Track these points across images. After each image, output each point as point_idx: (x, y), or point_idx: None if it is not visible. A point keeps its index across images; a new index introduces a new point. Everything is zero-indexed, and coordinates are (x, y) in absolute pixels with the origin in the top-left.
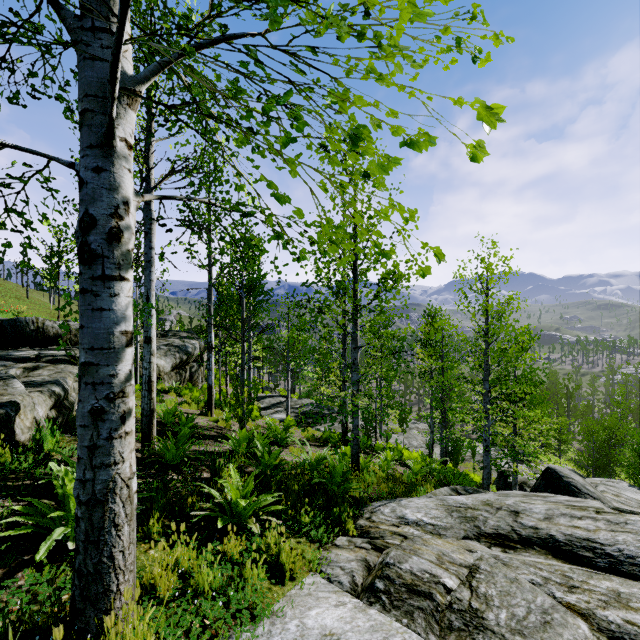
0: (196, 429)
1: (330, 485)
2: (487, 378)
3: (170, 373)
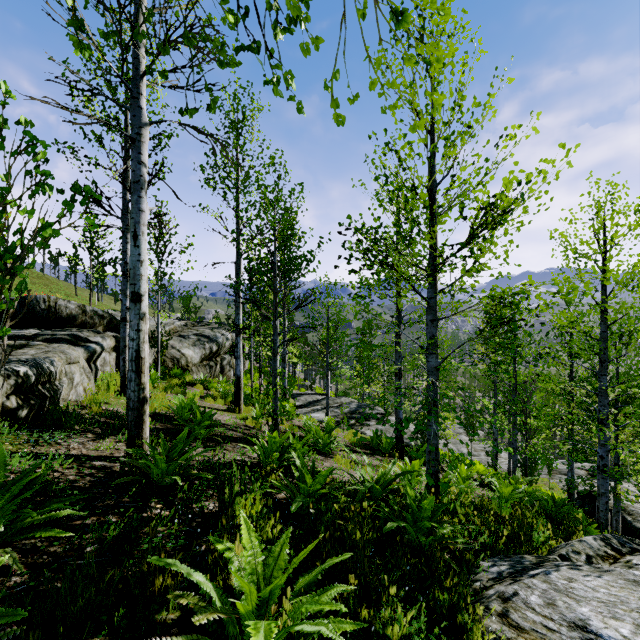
0: (215, 429)
1: (413, 532)
2: (605, 372)
3: (199, 365)
